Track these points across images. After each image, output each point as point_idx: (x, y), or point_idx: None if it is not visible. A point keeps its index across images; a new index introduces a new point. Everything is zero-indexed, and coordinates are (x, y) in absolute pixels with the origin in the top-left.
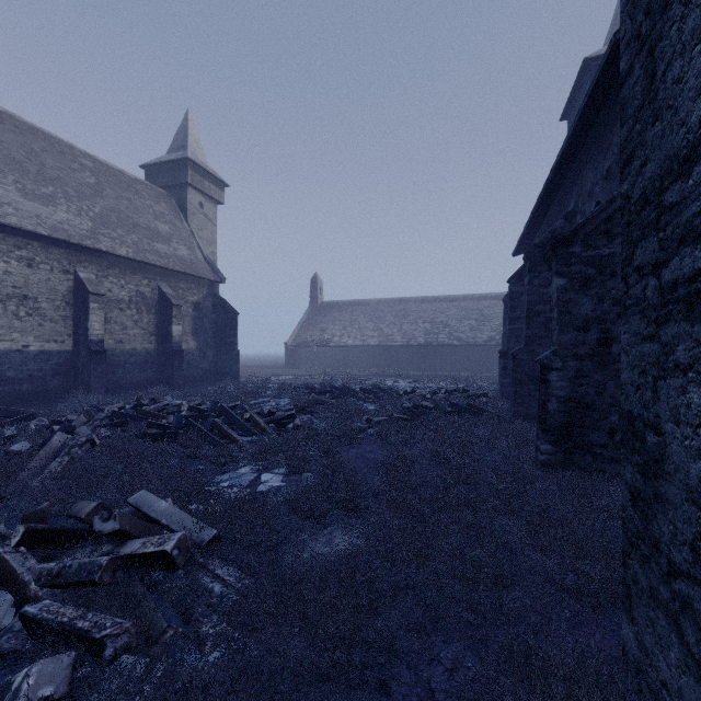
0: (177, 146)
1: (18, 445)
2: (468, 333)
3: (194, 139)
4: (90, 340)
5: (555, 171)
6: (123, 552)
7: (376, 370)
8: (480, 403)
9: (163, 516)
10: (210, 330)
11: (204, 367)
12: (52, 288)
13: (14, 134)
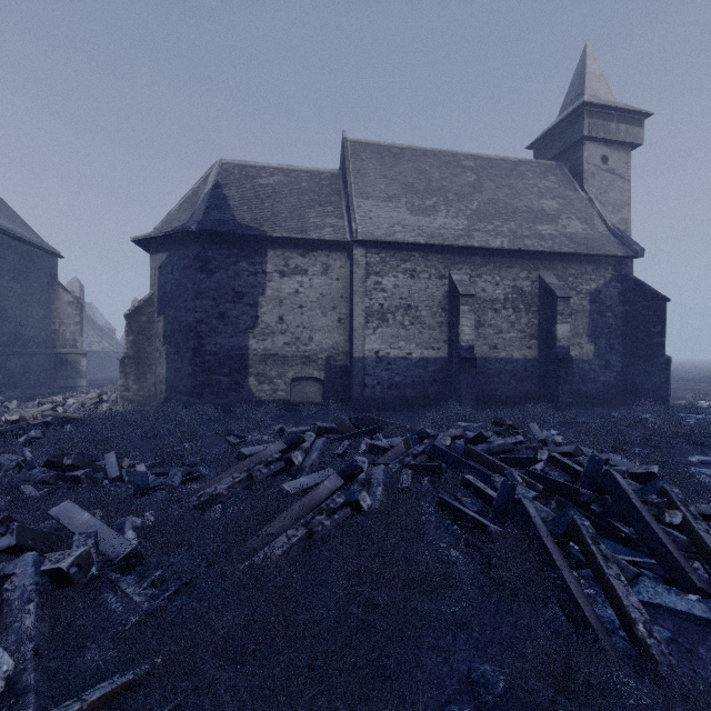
0: (571, 99)
1: (308, 476)
2: None
3: (593, 77)
4: (460, 346)
5: None
6: None
7: None
8: None
9: None
10: (617, 328)
11: (606, 380)
12: (429, 295)
13: (410, 162)
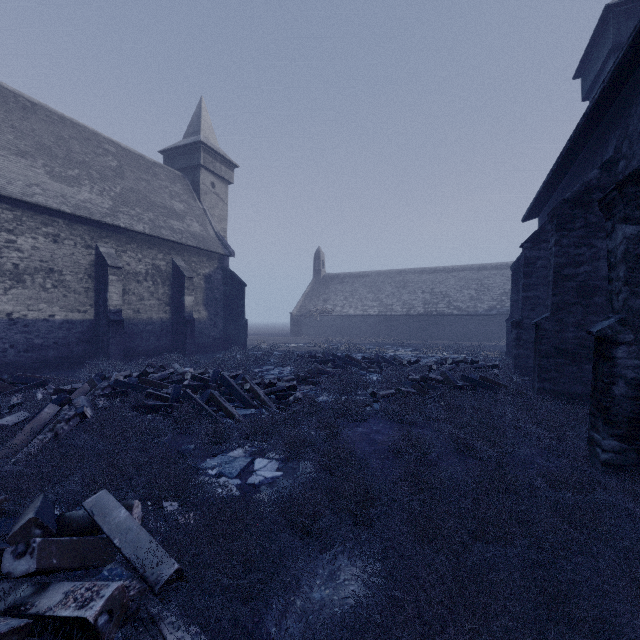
0: (192, 131)
1: (11, 416)
2: (467, 303)
3: (207, 124)
4: (109, 309)
5: (589, 114)
6: (36, 607)
7: (376, 339)
8: (493, 376)
9: (118, 532)
10: (221, 300)
11: (214, 335)
12: (75, 262)
13: (46, 123)
